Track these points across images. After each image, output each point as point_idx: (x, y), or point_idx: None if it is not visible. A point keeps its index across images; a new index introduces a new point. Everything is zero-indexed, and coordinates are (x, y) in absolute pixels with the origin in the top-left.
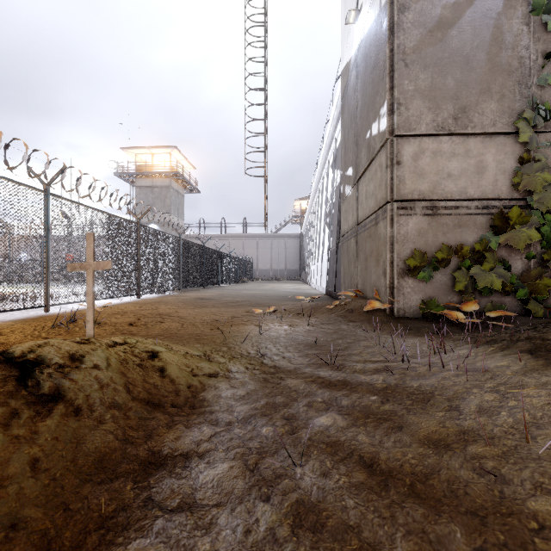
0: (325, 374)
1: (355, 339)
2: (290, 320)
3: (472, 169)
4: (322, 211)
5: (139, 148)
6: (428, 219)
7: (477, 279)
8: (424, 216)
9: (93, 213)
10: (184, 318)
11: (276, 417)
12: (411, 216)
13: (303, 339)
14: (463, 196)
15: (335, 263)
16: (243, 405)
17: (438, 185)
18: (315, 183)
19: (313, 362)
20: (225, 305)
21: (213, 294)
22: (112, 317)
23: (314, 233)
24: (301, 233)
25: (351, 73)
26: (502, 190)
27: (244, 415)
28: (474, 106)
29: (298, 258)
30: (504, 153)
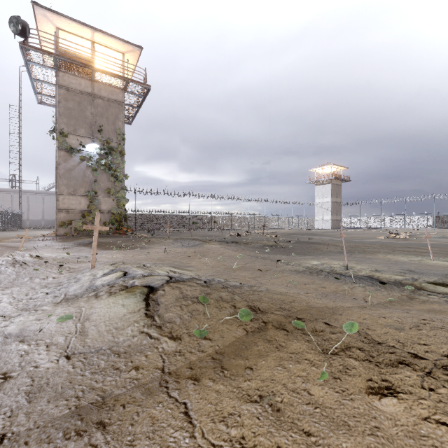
0: None
1: None
2: None
3: (78, 203)
4: None
5: None
6: (66, 214)
7: (78, 228)
8: (66, 213)
9: None
10: None
11: None
12: (62, 213)
13: None
14: (76, 209)
15: None
16: None
17: (69, 206)
18: None
19: None
20: None
21: None
22: None
23: None
24: None
25: None
26: (86, 208)
27: None
28: (79, 189)
29: None
30: (87, 200)
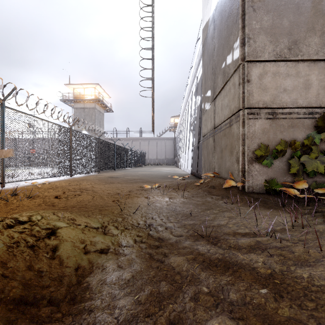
0: (203, 249)
1: (220, 210)
2: (169, 193)
3: (301, 85)
4: (188, 122)
5: (76, 84)
6: (269, 121)
7: (306, 165)
8: (267, 119)
9: (38, 120)
10: (96, 191)
11: (161, 321)
12: (257, 119)
13: (180, 210)
14: (295, 105)
15: (197, 155)
16: (126, 298)
17: (277, 97)
18: (183, 106)
19: (191, 234)
20: (126, 181)
21: (120, 174)
22: (46, 191)
23: (183, 137)
24: (175, 137)
25: (210, 27)
26: (322, 101)
27: (125, 315)
28: (303, 40)
29: (173, 152)
30: (324, 74)
